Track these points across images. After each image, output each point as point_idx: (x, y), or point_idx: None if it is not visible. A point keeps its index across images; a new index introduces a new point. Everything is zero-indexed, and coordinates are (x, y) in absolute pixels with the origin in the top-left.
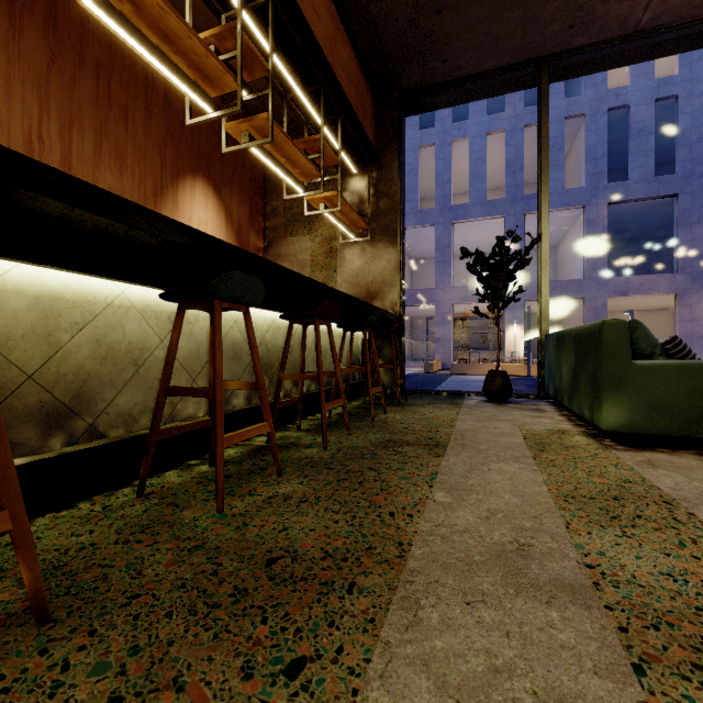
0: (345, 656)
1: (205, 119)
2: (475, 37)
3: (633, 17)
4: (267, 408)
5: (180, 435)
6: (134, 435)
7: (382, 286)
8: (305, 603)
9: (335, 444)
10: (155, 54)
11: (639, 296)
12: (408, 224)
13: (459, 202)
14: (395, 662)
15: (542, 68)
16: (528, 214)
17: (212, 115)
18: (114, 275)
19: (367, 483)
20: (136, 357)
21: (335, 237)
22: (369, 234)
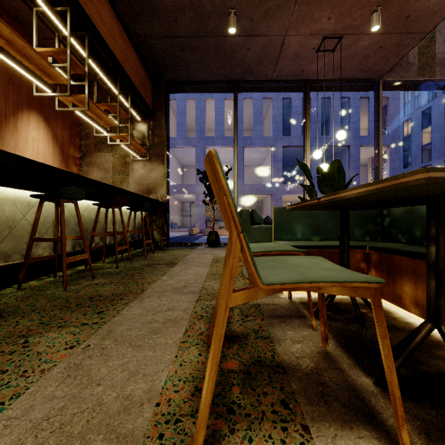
0: (117, 309)
1: (47, 95)
2: (202, 65)
3: (269, 74)
4: (87, 247)
5: (36, 264)
6: (11, 263)
7: (156, 186)
8: (104, 303)
9: (123, 266)
10: (18, 65)
11: (296, 194)
12: (179, 145)
13: (210, 134)
14: (132, 308)
15: (234, 86)
16: (246, 147)
17: (51, 94)
18: (1, 184)
19: (135, 277)
20: (10, 224)
21: (128, 156)
22: (148, 156)
